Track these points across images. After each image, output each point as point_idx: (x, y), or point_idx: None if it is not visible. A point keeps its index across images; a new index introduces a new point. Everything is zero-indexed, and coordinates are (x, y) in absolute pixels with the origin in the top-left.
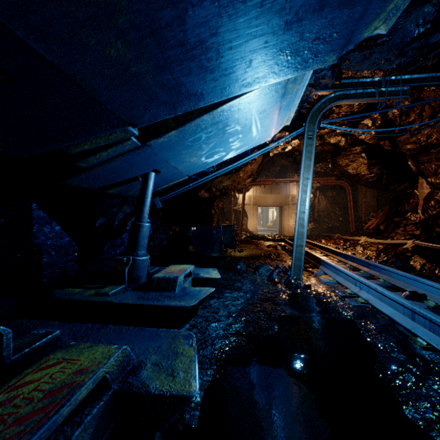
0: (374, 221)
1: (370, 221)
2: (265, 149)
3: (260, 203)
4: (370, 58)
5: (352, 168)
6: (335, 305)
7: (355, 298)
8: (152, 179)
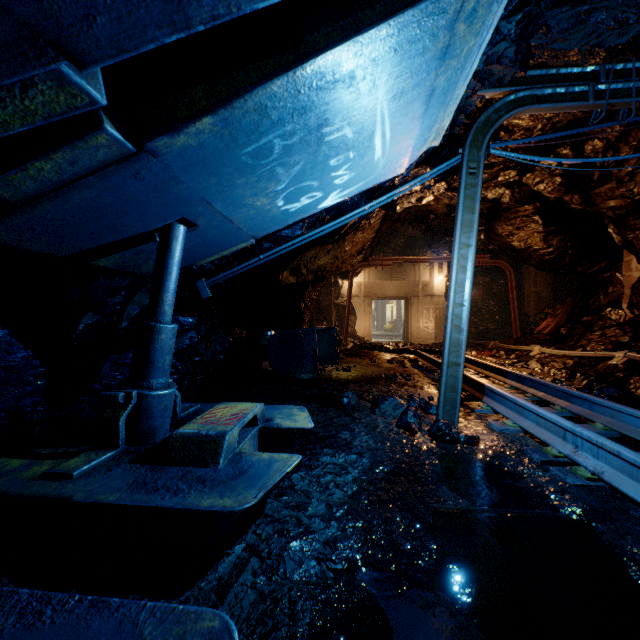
0: (550, 322)
1: (545, 321)
2: (391, 194)
3: (374, 295)
4: (588, 21)
5: (518, 240)
6: (536, 484)
7: (571, 466)
8: (179, 238)
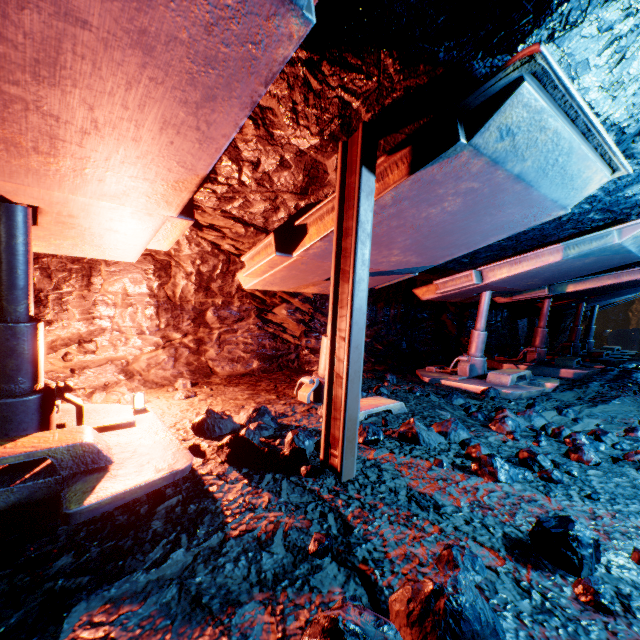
0: None
1: None
2: None
3: None
4: None
5: None
6: None
7: None
8: (597, 308)
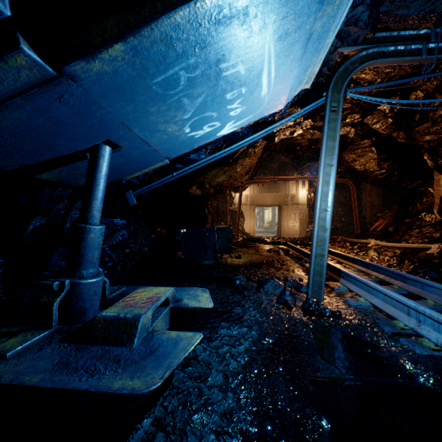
0: (382, 222)
1: (377, 221)
2: (272, 127)
3: (257, 203)
4: None
5: (359, 164)
6: (392, 354)
7: (417, 338)
8: (105, 157)
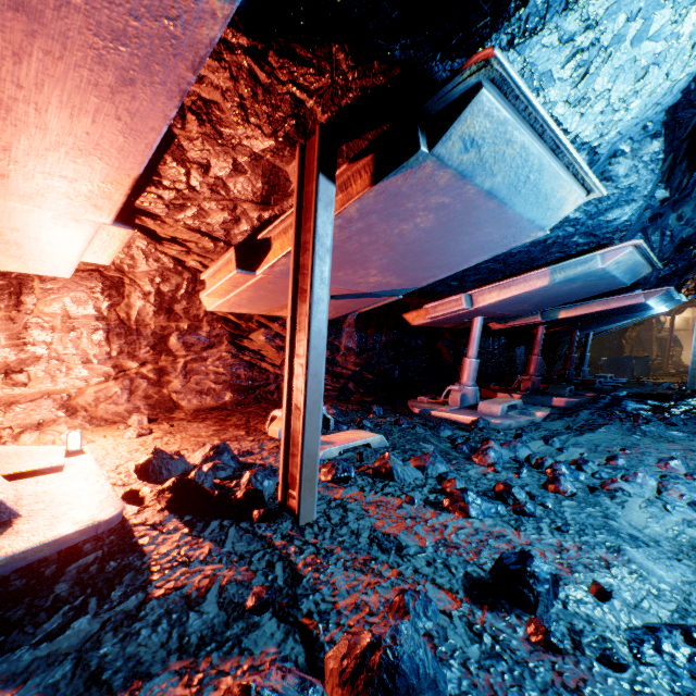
0: None
1: None
2: None
3: None
4: None
5: None
6: None
7: None
8: (591, 335)
